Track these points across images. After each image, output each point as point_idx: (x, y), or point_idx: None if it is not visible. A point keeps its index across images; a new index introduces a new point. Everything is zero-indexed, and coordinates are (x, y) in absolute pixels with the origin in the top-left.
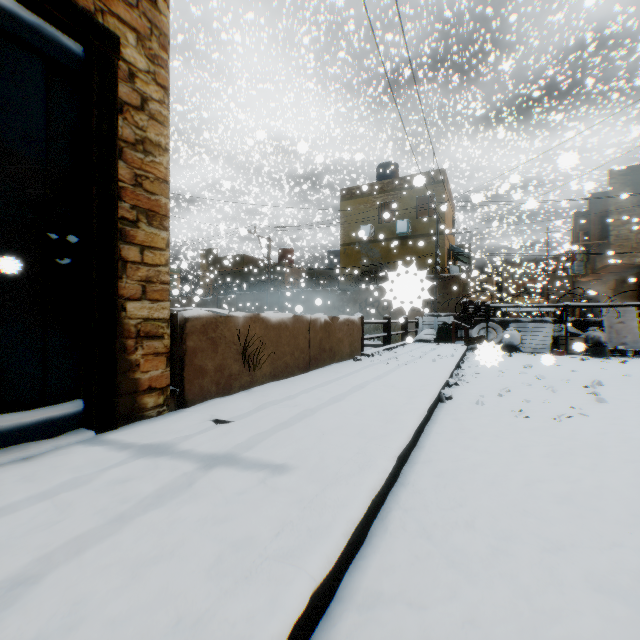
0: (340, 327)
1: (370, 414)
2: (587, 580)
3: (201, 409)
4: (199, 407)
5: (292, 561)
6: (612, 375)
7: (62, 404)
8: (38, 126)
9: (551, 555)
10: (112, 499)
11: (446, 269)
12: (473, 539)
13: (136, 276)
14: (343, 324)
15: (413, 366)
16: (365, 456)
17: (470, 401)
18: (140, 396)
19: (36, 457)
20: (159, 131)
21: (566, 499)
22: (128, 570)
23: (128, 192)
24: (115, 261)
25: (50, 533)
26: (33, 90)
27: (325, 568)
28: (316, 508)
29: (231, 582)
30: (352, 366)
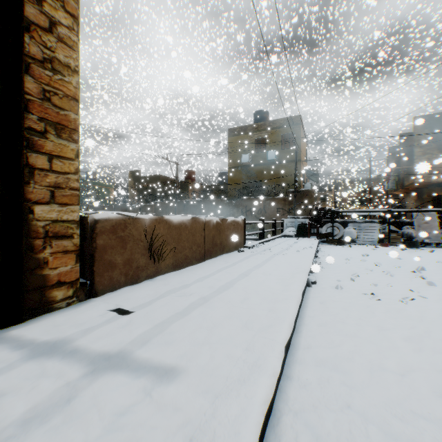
0: (228, 226)
1: (254, 302)
2: None
3: (109, 298)
4: (108, 296)
5: None
6: (428, 262)
7: None
8: None
9: None
10: None
11: (302, 185)
12: None
13: (45, 182)
14: (230, 224)
15: (283, 256)
16: (254, 353)
17: (330, 285)
18: (49, 290)
19: None
20: (68, 54)
21: None
22: None
23: (36, 105)
24: (21, 167)
25: None
26: None
27: None
28: (204, 439)
29: None
30: (237, 256)
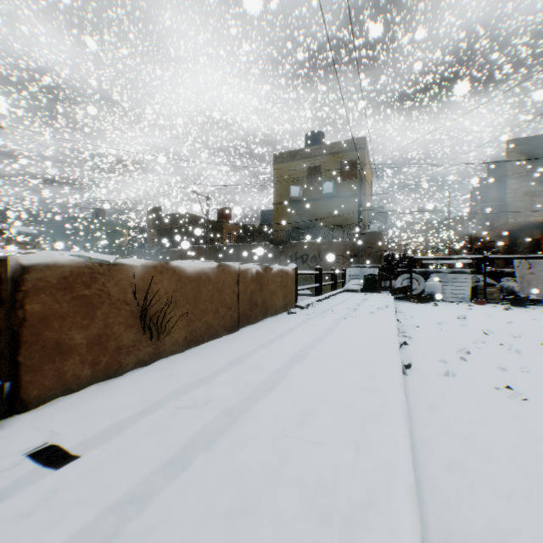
0: (273, 278)
1: (325, 423)
2: None
3: (47, 416)
4: (49, 409)
5: None
6: None
7: None
8: None
9: None
10: None
11: (366, 226)
12: None
13: None
14: (277, 275)
15: (353, 321)
16: None
17: (433, 370)
18: None
19: None
20: None
21: None
22: None
23: None
24: None
25: None
26: None
27: None
28: None
29: None
30: (287, 322)
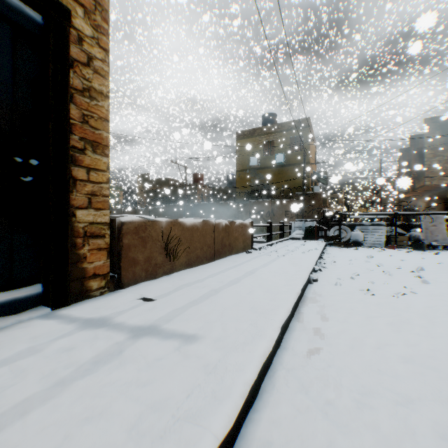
0: (236, 229)
1: (259, 293)
2: (434, 430)
3: (133, 290)
4: (132, 288)
5: (199, 421)
6: (430, 263)
7: (25, 287)
8: (6, 75)
9: (403, 408)
10: (57, 365)
11: (310, 188)
12: (341, 394)
13: (84, 190)
14: (238, 227)
15: (289, 257)
16: (256, 327)
17: (331, 282)
18: (87, 281)
19: (3, 329)
20: (101, 82)
21: (409, 360)
22: (63, 431)
23: (77, 127)
24: (67, 179)
25: (3, 396)
26: (2, 47)
27: (226, 427)
28: (219, 372)
29: (148, 442)
30: (245, 257)
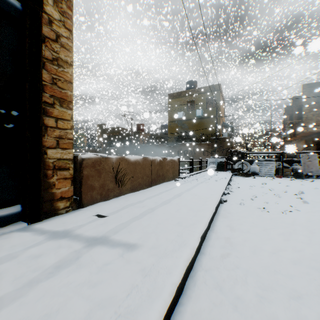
0: (167, 163)
1: (184, 211)
2: None
3: (91, 209)
4: (90, 207)
5: (136, 317)
6: (308, 188)
7: (8, 208)
8: None
9: (295, 302)
10: (28, 269)
11: (221, 134)
12: (247, 290)
13: (53, 135)
14: (169, 162)
15: (206, 184)
16: (182, 238)
17: (236, 202)
18: (55, 202)
19: None
20: (67, 54)
21: (297, 262)
22: None
23: (48, 87)
24: (40, 126)
25: None
26: None
27: None
28: (153, 274)
29: None
30: (174, 184)
